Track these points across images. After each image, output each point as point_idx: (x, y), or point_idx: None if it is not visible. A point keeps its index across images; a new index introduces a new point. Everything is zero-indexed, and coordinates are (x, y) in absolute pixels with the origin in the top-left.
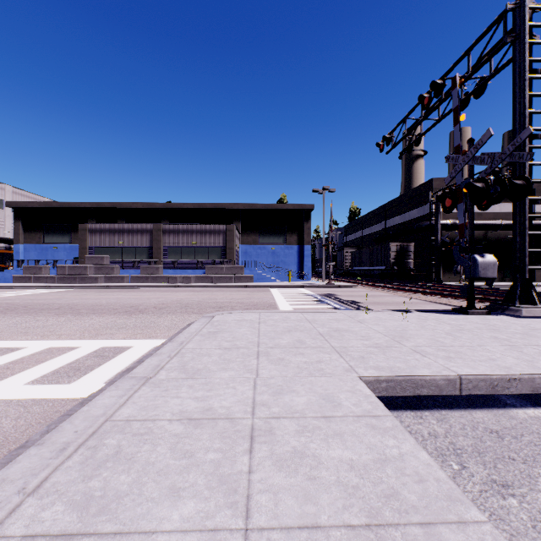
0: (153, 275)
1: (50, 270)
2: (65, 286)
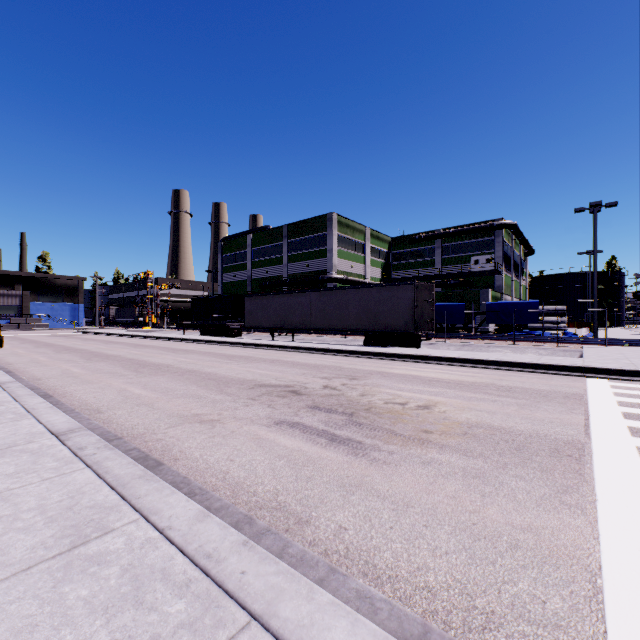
0: None
1: None
2: None
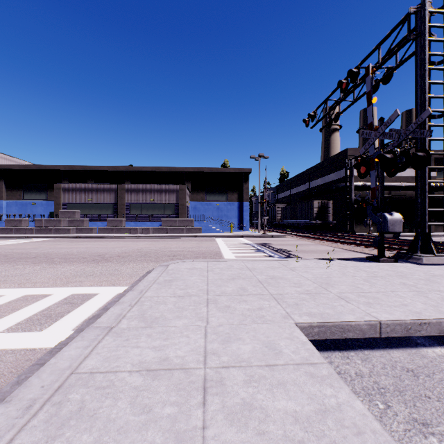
0: (117, 227)
1: (29, 222)
2: (42, 236)
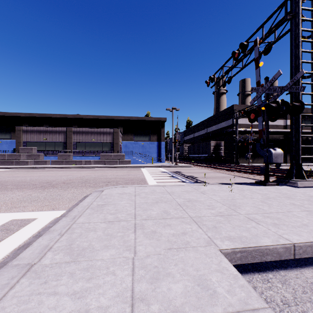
0: (66, 160)
1: None
2: (4, 167)
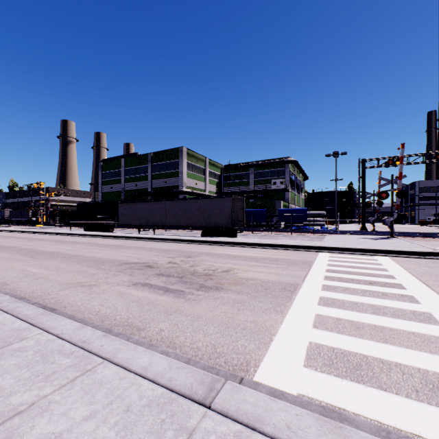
0: None
1: None
2: None
